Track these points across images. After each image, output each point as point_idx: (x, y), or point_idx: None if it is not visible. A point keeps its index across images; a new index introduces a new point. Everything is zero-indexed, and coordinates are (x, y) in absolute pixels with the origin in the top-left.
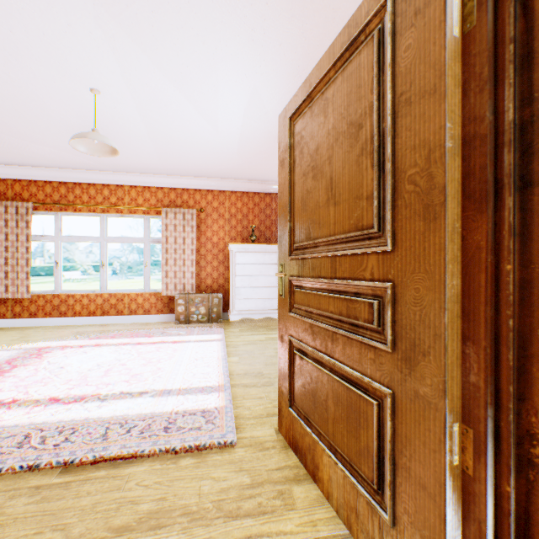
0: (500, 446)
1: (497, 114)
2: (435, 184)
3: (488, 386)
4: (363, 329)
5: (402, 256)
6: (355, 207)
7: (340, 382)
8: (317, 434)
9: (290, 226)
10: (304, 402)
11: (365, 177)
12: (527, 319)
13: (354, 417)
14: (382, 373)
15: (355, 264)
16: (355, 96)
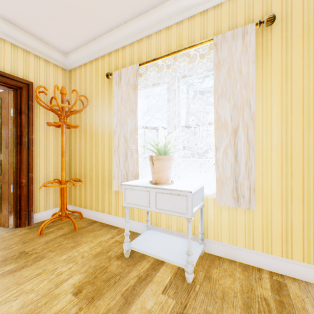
0: (18, 186)
1: (18, 132)
2: (8, 142)
3: (16, 176)
4: None
5: (3, 155)
6: None
7: None
8: None
9: None
10: None
11: None
12: (22, 165)
13: None
14: (0, 180)
15: None
16: None
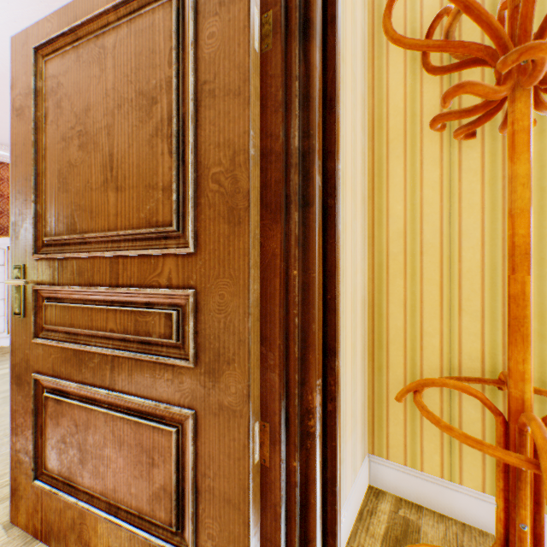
0: (290, 429)
1: (288, 137)
2: (241, 188)
3: (282, 379)
4: (158, 346)
5: (206, 260)
6: (149, 198)
7: (126, 419)
8: (89, 500)
9: (38, 210)
10: (65, 463)
11: (161, 163)
12: (307, 316)
13: (147, 456)
14: (184, 393)
15: (148, 267)
16: (149, 61)
